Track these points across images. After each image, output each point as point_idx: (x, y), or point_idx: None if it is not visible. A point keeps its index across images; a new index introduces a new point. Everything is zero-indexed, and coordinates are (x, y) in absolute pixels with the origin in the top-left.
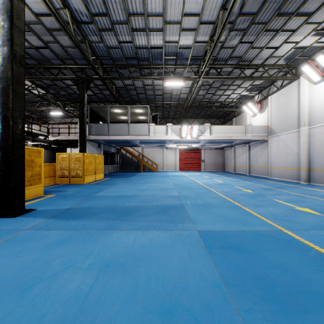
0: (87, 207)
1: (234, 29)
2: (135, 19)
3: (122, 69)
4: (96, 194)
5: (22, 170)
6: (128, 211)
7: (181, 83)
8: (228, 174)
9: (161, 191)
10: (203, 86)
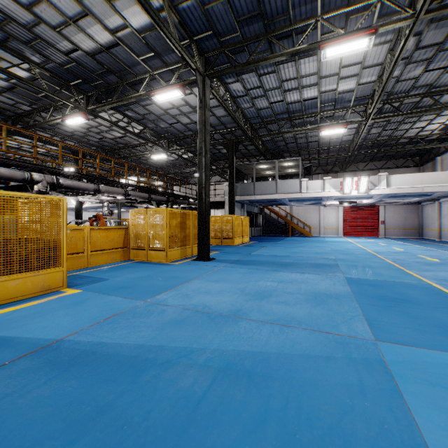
0: (251, 260)
1: (412, 62)
2: (288, 83)
3: (271, 124)
4: (252, 253)
5: (209, 229)
6: (285, 264)
7: (342, 130)
8: (422, 242)
9: (316, 254)
10: (376, 124)
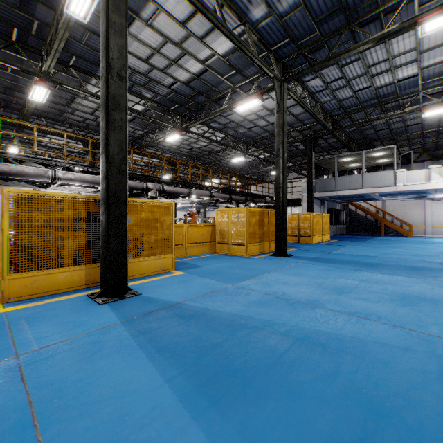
0: (331, 258)
1: None
2: (376, 67)
3: (355, 113)
4: (332, 251)
5: (286, 227)
6: (371, 265)
7: None
8: None
9: (414, 256)
10: None
